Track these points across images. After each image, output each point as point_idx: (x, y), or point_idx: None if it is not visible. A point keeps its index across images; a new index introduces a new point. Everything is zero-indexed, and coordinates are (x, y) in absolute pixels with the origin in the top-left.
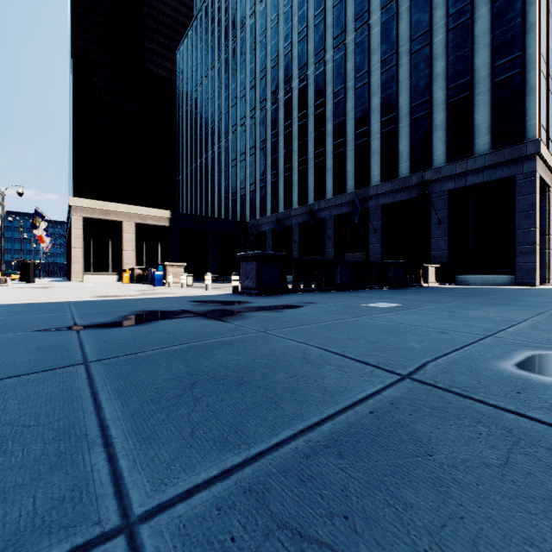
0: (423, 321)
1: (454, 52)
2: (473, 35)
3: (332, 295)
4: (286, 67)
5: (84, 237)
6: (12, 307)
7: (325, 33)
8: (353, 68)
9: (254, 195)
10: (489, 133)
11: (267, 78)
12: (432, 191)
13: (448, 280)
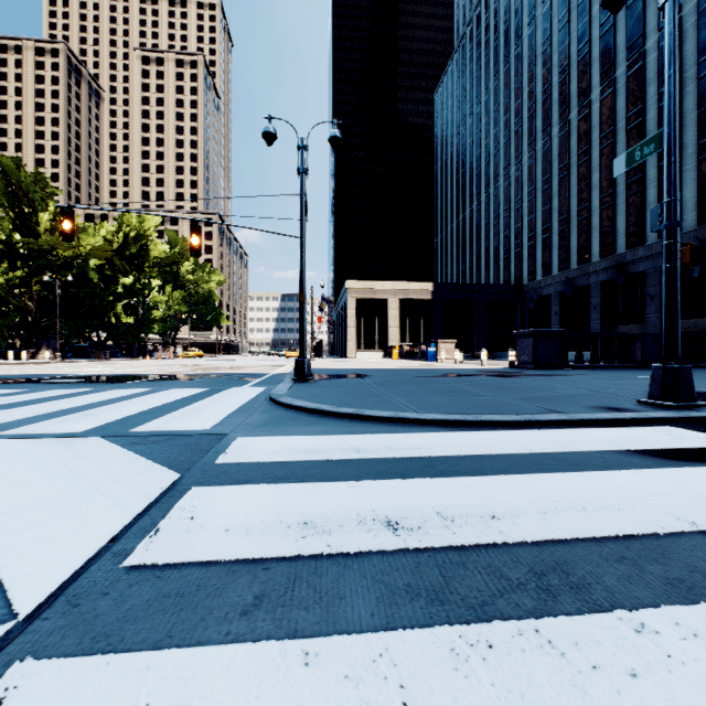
0: None
1: None
2: None
3: (619, 371)
4: (581, 76)
5: (356, 316)
6: (370, 370)
7: (644, 12)
8: (694, 49)
9: (534, 250)
10: None
11: (553, 96)
12: None
13: None
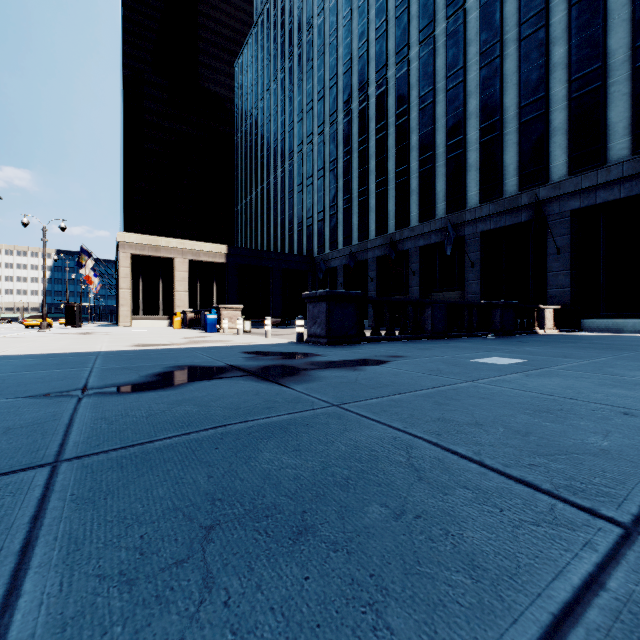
0: (577, 389)
1: (578, 32)
2: (605, 9)
3: (423, 345)
4: (361, 71)
5: (133, 277)
6: (30, 359)
7: (409, 25)
8: (444, 65)
9: (323, 225)
10: (628, 134)
11: (339, 85)
12: (548, 212)
13: (570, 326)
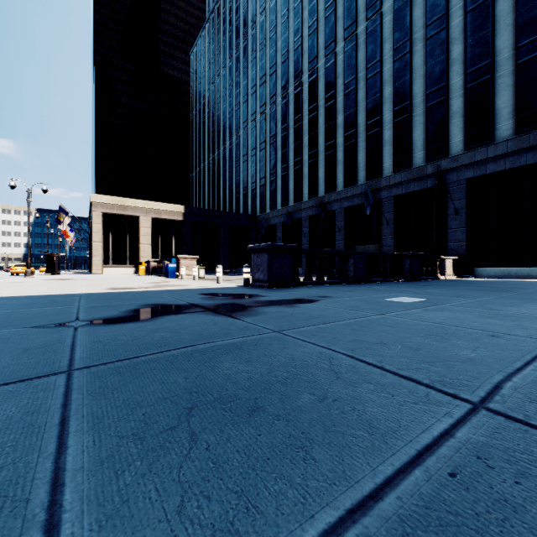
0: (461, 320)
1: (472, 34)
2: (493, 16)
3: (346, 288)
4: (296, 61)
5: (104, 232)
6: (25, 299)
7: (336, 24)
8: (364, 58)
9: (265, 189)
10: (512, 117)
11: (278, 73)
12: (449, 180)
13: (466, 273)
